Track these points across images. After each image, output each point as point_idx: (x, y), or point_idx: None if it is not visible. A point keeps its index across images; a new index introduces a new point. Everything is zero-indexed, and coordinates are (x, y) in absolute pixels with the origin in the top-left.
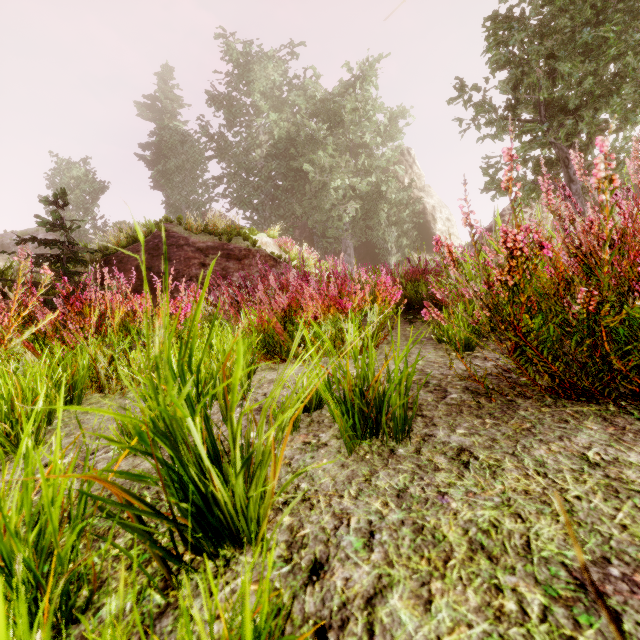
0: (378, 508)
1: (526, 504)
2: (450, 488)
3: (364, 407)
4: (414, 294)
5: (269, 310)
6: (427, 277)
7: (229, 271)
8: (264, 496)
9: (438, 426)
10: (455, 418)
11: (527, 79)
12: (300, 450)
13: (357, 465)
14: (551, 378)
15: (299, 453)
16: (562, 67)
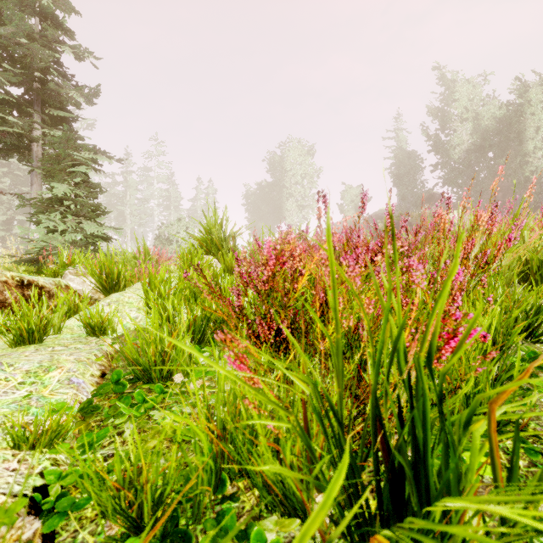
0: None
1: None
2: None
3: None
4: None
5: None
6: None
7: None
8: None
9: None
10: None
11: None
12: None
13: None
14: None
15: None
16: None
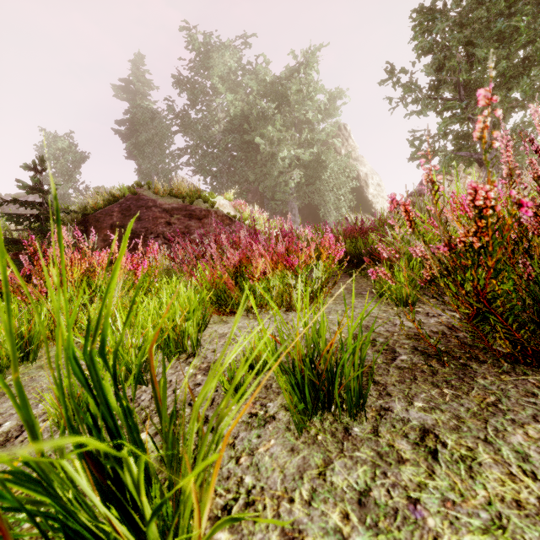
0: (337, 523)
1: (524, 526)
2: (421, 492)
3: (315, 379)
4: (353, 250)
5: (221, 266)
6: (363, 234)
7: (191, 229)
8: (200, 499)
9: (393, 396)
10: (410, 386)
11: (448, 63)
12: (246, 425)
13: (308, 450)
14: (512, 345)
15: (244, 429)
16: (479, 52)
